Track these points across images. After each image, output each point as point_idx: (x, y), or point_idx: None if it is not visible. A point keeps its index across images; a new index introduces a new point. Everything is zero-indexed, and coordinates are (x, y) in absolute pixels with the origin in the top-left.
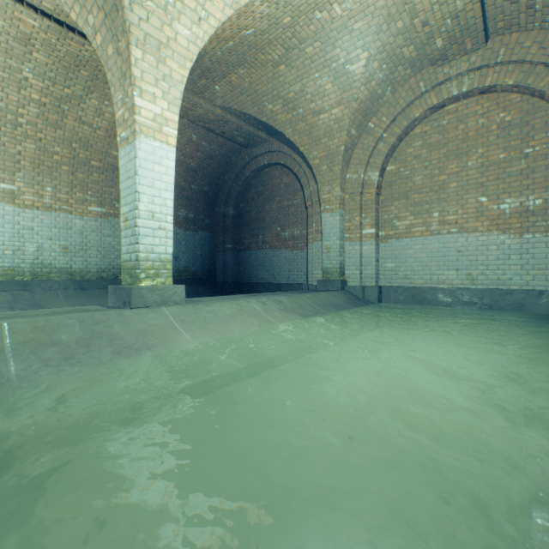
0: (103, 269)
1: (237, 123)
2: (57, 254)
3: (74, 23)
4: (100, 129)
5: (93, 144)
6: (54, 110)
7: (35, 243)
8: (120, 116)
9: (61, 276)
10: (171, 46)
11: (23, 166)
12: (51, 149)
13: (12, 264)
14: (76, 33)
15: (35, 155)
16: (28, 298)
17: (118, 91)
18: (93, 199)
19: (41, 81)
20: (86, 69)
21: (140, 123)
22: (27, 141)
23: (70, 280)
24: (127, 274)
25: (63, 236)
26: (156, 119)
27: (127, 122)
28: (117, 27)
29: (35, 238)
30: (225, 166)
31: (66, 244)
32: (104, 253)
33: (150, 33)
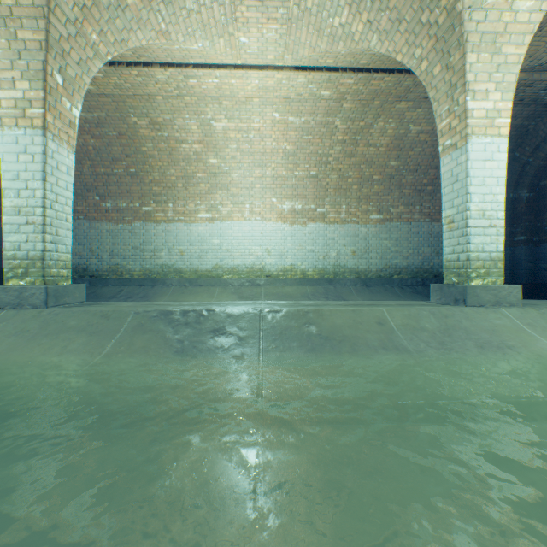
0: (380, 269)
1: (546, 80)
2: (348, 257)
3: (378, 65)
4: (381, 146)
5: (375, 161)
6: (350, 143)
7: (335, 249)
8: (443, 126)
9: (350, 275)
10: (506, 31)
11: (329, 193)
12: (346, 175)
13: (322, 266)
14: (378, 72)
15: (336, 183)
16: (333, 292)
17: (442, 104)
18: (373, 208)
19: (344, 124)
20: (379, 99)
21: (471, 126)
22: (331, 174)
23: (357, 278)
24: (451, 273)
25: (352, 242)
26: (487, 115)
27: (453, 129)
28: (448, 45)
29: (335, 246)
30: (515, 141)
31: (354, 249)
32: (381, 255)
33: (485, 30)
